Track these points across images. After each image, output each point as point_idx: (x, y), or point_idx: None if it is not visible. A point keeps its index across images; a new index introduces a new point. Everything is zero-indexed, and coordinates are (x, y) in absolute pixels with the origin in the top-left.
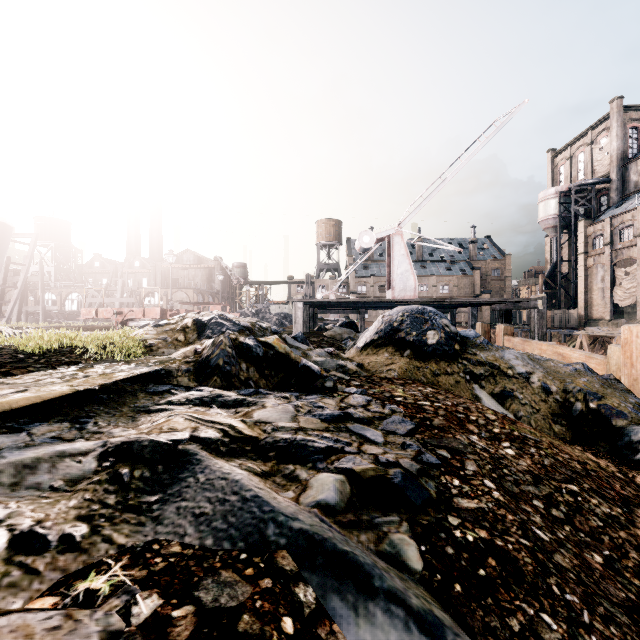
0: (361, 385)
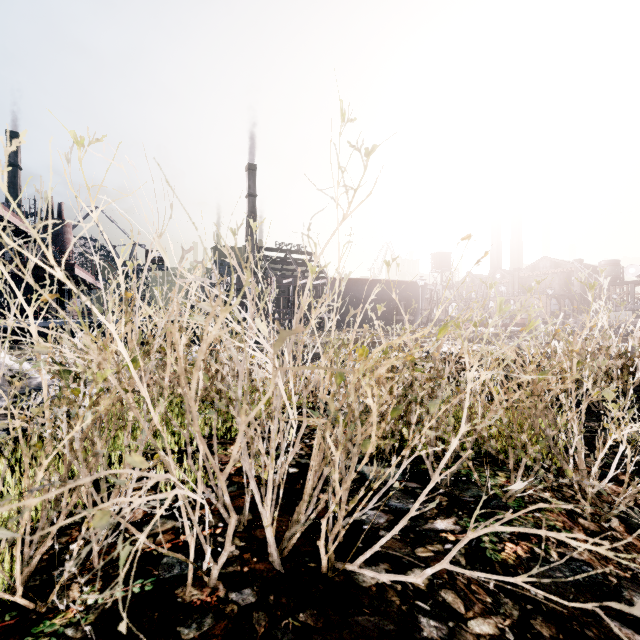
0: None
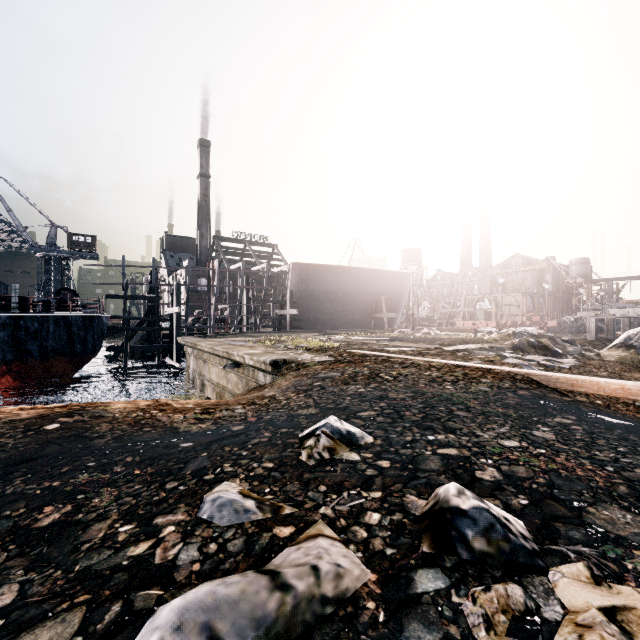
0: (581, 359)
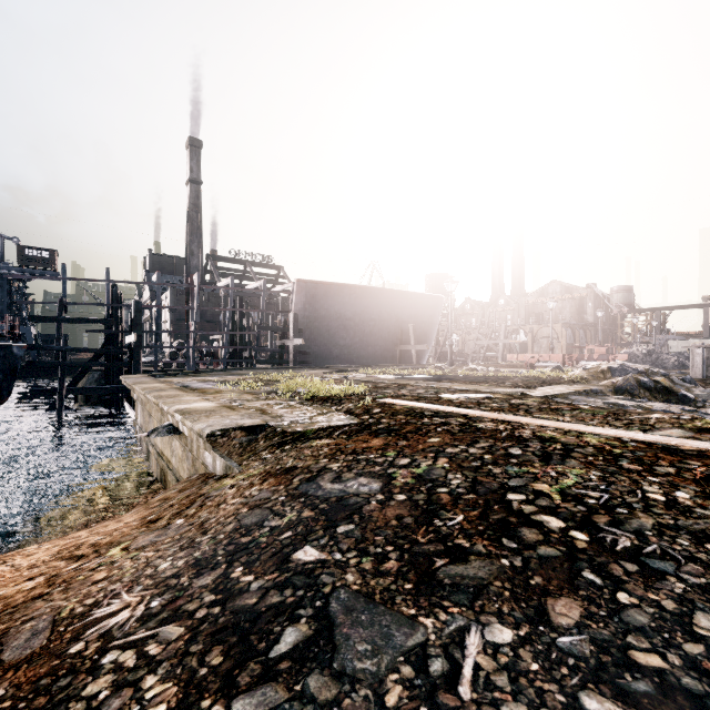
0: None
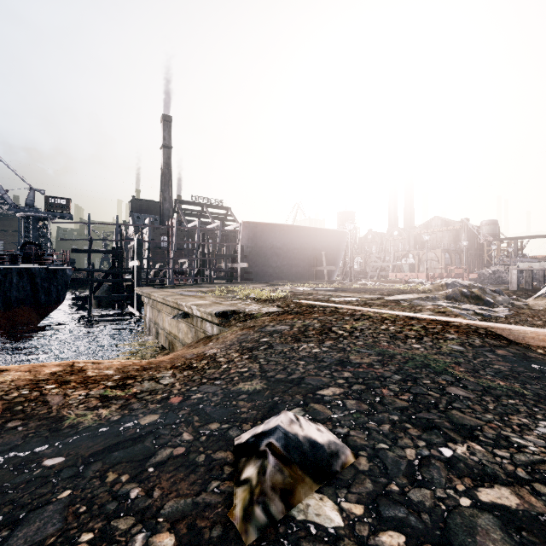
0: (512, 308)
